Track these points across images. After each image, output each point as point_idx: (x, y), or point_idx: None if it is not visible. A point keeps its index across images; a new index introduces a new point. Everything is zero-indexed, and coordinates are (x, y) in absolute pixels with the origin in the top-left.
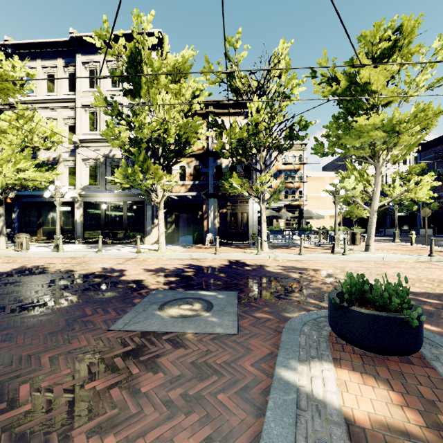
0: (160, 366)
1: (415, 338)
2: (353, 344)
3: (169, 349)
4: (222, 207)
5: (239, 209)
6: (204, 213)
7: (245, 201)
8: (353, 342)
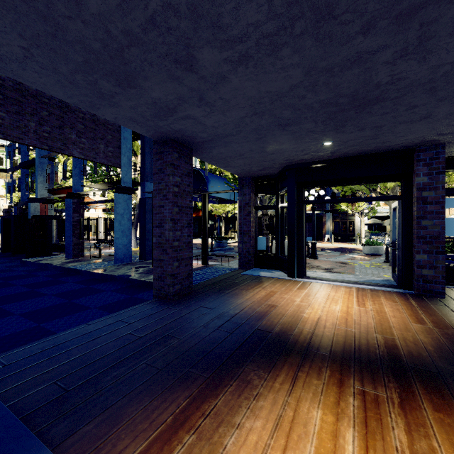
0: (321, 256)
1: (378, 251)
2: (365, 253)
3: (321, 255)
4: (336, 218)
5: (347, 219)
6: (323, 222)
7: (353, 213)
8: (365, 253)
